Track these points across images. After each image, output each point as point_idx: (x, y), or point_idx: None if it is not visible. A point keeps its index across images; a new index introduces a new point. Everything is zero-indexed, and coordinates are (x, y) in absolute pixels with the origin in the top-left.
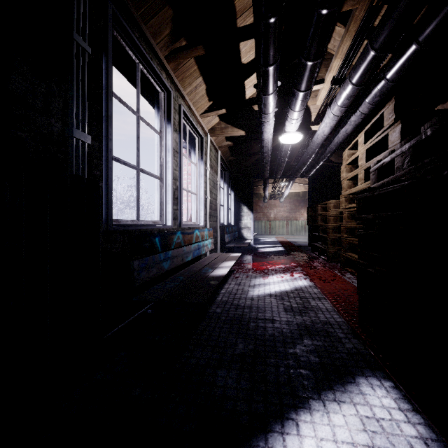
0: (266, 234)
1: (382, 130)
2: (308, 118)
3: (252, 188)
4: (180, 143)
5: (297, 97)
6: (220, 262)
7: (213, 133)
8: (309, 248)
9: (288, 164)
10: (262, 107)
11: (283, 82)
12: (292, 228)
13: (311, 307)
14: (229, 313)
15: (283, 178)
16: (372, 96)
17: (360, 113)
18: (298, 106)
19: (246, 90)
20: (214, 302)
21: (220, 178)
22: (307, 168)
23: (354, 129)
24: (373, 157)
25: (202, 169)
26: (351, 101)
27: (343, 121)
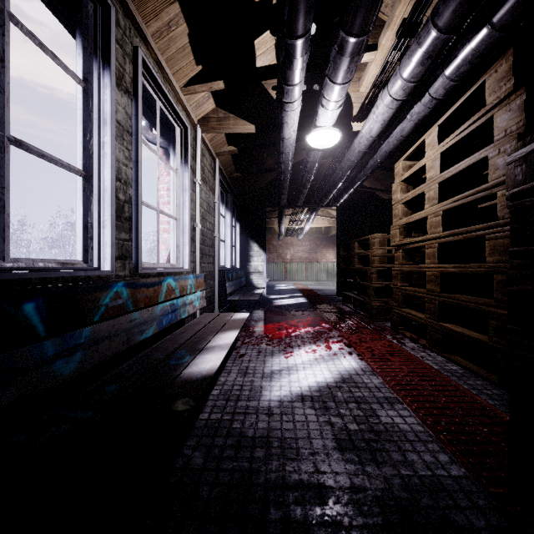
0: (281, 279)
1: (481, 112)
2: (348, 111)
3: (264, 219)
4: (137, 118)
5: (345, 51)
6: (211, 335)
7: (206, 125)
8: (337, 298)
9: (311, 189)
10: (285, 68)
11: (313, 55)
12: (312, 272)
13: (386, 430)
14: (220, 468)
15: (305, 206)
16: (457, 64)
17: (431, 97)
18: (343, 71)
19: (256, 59)
20: (192, 427)
21: (221, 203)
22: (337, 193)
23: (414, 129)
24: (451, 165)
25: (187, 179)
26: (426, 68)
27: (397, 118)
